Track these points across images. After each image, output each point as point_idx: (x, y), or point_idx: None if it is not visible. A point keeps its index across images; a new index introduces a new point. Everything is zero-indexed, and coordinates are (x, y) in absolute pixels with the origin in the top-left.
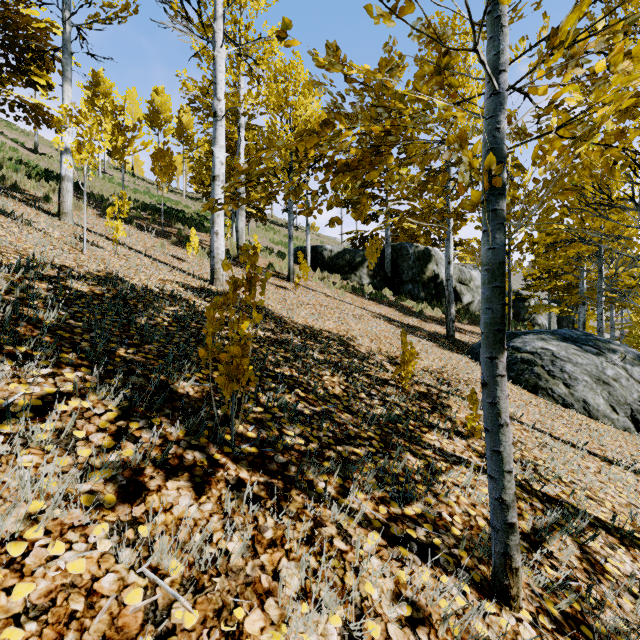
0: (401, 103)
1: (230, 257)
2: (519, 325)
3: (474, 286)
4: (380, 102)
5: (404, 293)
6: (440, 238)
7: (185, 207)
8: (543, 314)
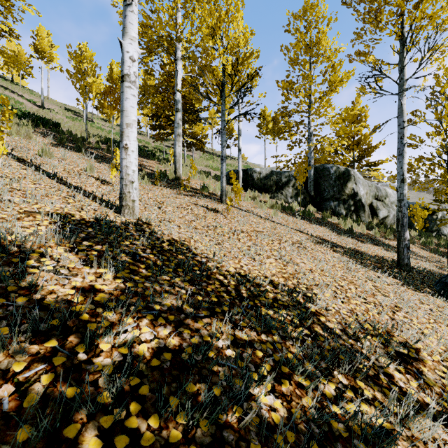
0: (344, 4)
1: (167, 180)
2: (433, 237)
3: (389, 202)
4: (304, 39)
5: (326, 209)
6: (355, 160)
7: (146, 143)
8: (447, 225)
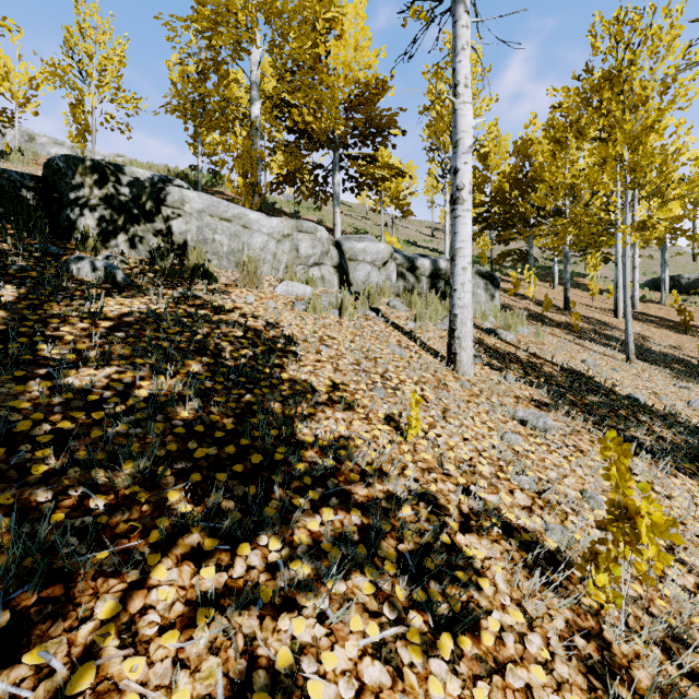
0: None
1: None
2: None
3: None
4: None
5: None
6: None
7: None
8: None
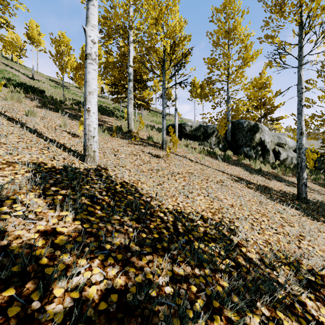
0: None
1: (122, 132)
2: (320, 174)
3: (287, 147)
4: (224, 27)
5: (240, 153)
6: (262, 116)
7: (108, 104)
8: None
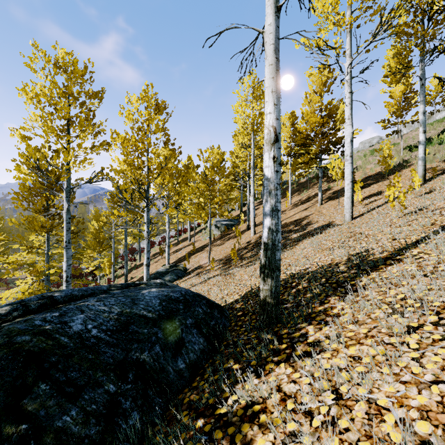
0: None
1: None
2: None
3: None
4: None
5: None
6: None
7: None
8: None
